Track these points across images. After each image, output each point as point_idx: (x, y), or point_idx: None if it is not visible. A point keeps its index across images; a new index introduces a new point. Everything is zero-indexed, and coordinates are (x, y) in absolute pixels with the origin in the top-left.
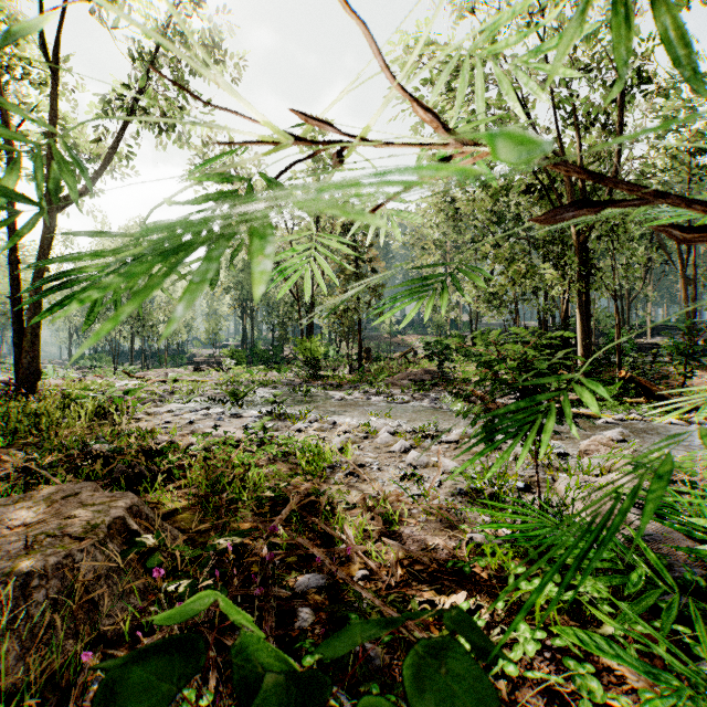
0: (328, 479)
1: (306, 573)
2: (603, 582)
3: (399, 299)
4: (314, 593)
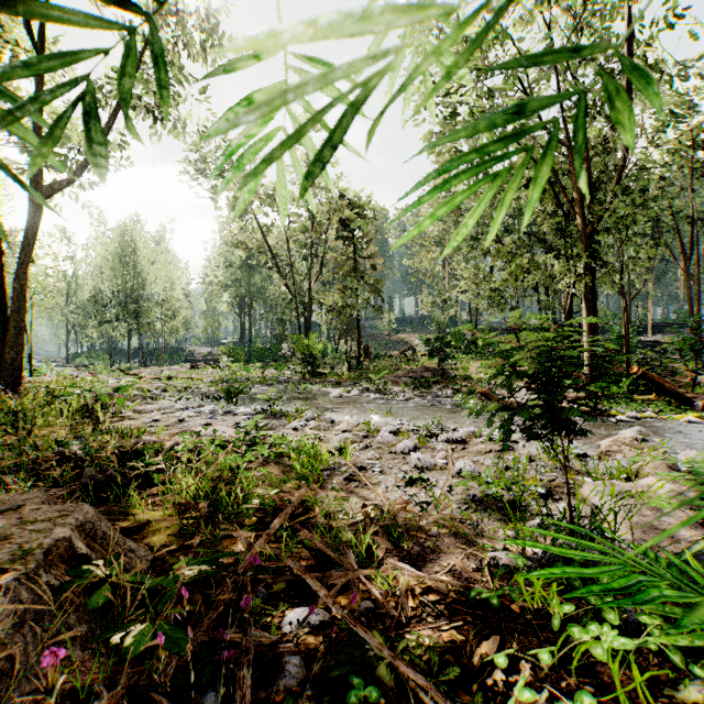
0: (325, 484)
1: (296, 606)
2: (702, 642)
3: (453, 177)
4: (305, 635)
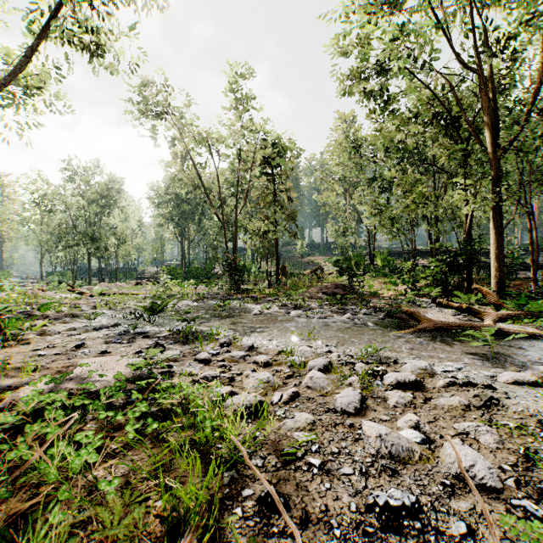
0: (222, 520)
1: None
2: None
3: None
4: None
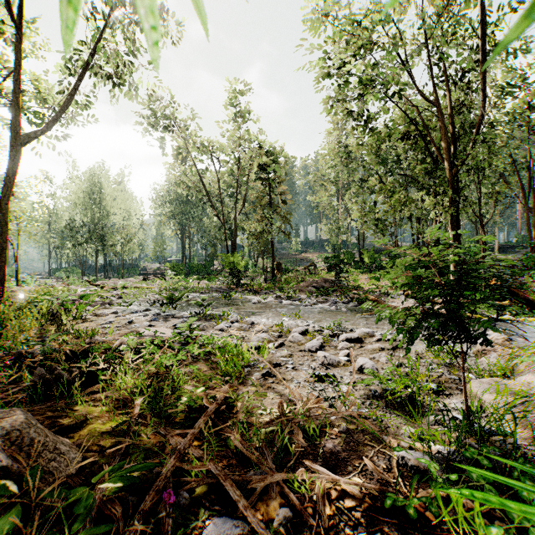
0: (246, 380)
1: (216, 513)
2: None
3: None
4: None
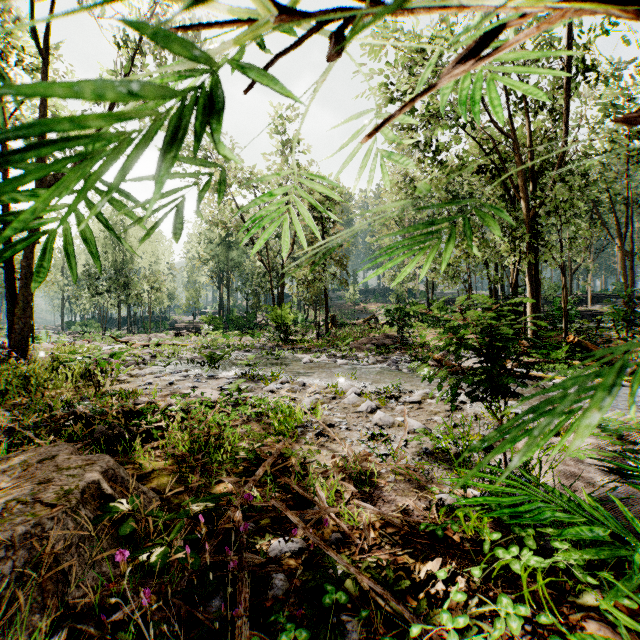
0: (299, 439)
1: (280, 537)
2: (590, 555)
3: (394, 252)
4: (288, 558)
